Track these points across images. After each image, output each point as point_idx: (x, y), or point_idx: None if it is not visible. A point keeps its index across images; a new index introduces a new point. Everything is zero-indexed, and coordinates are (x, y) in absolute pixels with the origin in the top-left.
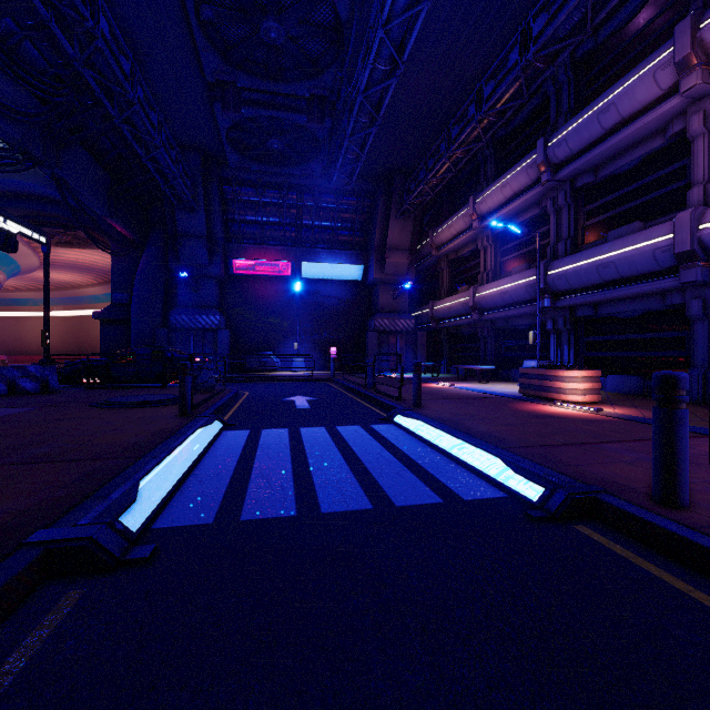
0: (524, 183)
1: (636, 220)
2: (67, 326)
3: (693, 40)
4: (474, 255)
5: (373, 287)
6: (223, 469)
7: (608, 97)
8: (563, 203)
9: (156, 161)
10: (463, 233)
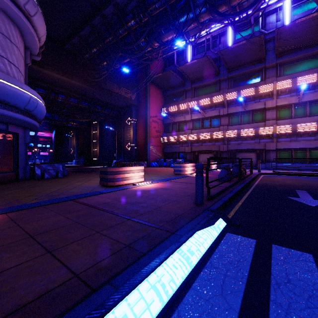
0: None
1: None
2: None
3: None
4: None
5: None
6: None
7: None
8: None
9: None
10: None
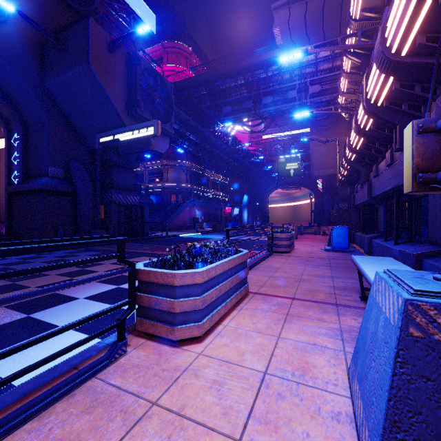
0: None
1: None
2: None
3: None
4: None
5: None
6: None
7: None
8: None
9: None
10: None
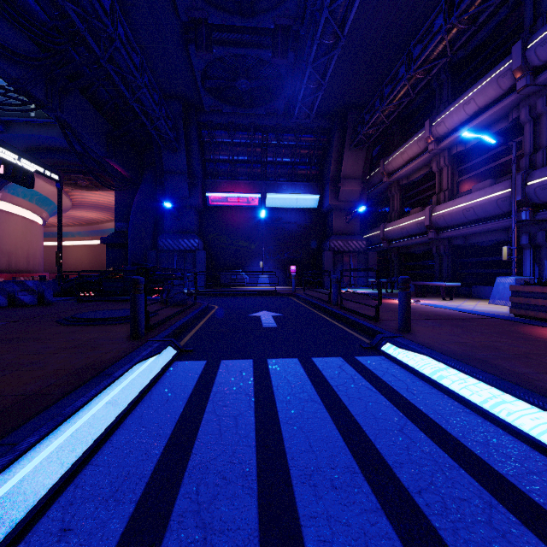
0: (492, 95)
1: None
2: (94, 252)
3: None
4: (426, 178)
5: (327, 213)
6: (132, 471)
7: None
8: (543, 109)
9: (143, 104)
10: (416, 158)
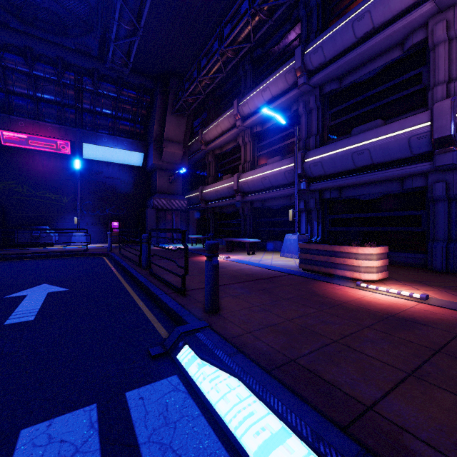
0: (281, 87)
1: (375, 119)
2: None
3: None
4: (235, 151)
5: (152, 172)
6: None
7: (363, 6)
8: (313, 105)
9: None
10: (227, 132)
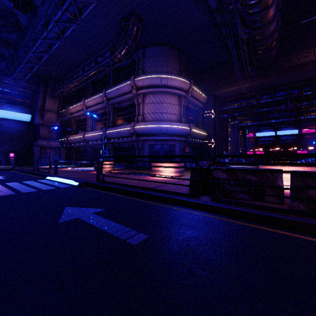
0: (100, 101)
1: (127, 121)
2: None
3: (134, 82)
4: (85, 120)
5: (37, 126)
6: None
7: (119, 86)
8: (111, 111)
9: None
10: (80, 111)
